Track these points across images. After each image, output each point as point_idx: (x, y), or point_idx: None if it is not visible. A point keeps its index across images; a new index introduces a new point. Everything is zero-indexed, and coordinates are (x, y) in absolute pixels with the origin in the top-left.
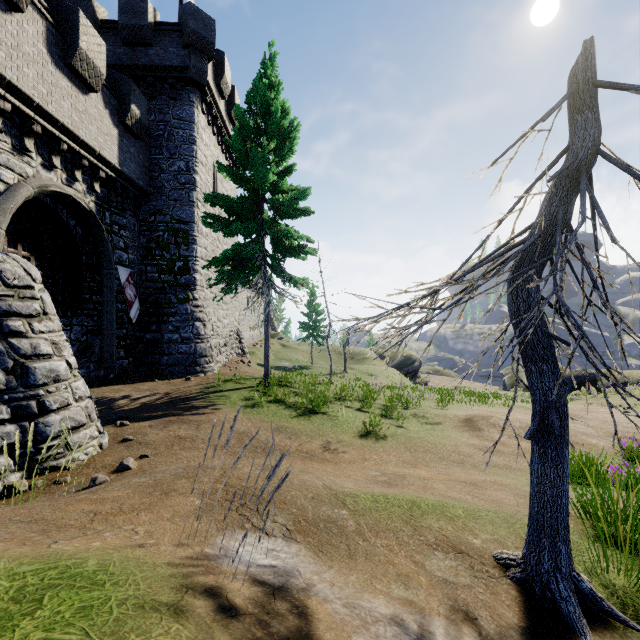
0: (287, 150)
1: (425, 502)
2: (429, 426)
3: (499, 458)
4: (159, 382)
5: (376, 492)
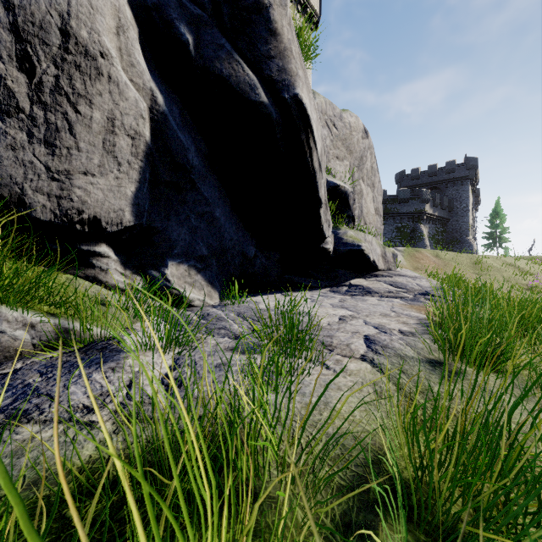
0: (503, 221)
1: None
2: None
3: None
4: None
5: None
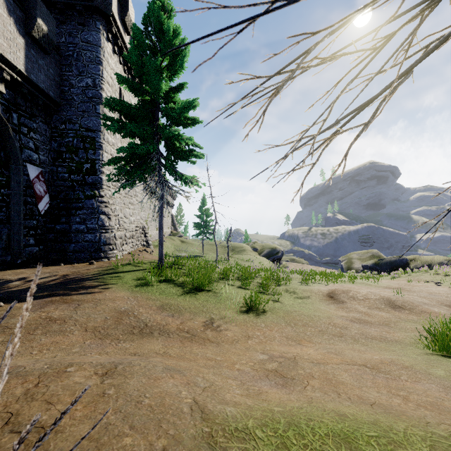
0: (178, 66)
1: (363, 436)
2: (300, 300)
3: (371, 329)
4: (64, 266)
5: (276, 411)
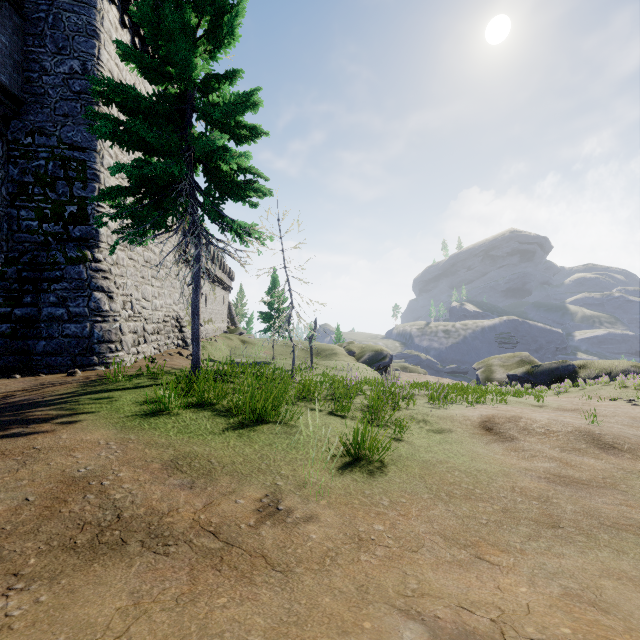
0: (226, 31)
1: None
2: (438, 436)
3: (594, 499)
4: (19, 379)
5: None
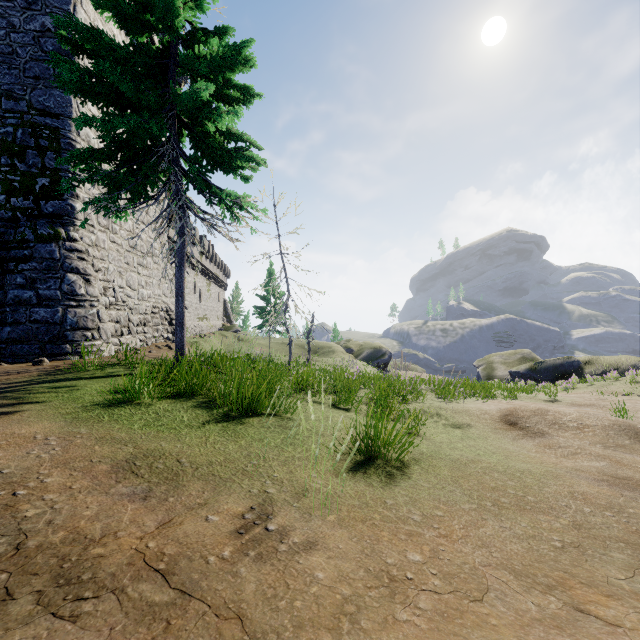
0: None
1: None
2: (458, 431)
3: None
4: None
5: None
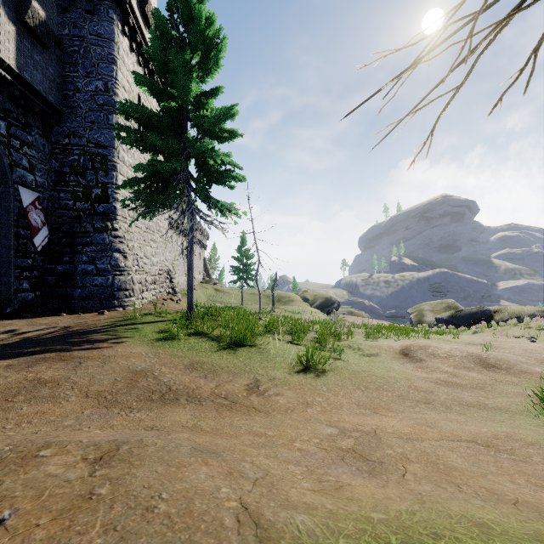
0: (212, 63)
1: None
2: (367, 358)
3: (464, 393)
4: (66, 316)
5: (377, 520)
